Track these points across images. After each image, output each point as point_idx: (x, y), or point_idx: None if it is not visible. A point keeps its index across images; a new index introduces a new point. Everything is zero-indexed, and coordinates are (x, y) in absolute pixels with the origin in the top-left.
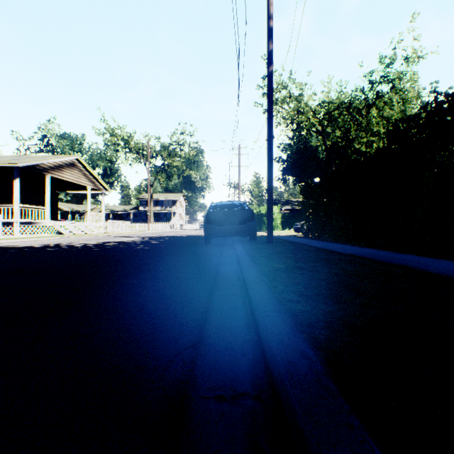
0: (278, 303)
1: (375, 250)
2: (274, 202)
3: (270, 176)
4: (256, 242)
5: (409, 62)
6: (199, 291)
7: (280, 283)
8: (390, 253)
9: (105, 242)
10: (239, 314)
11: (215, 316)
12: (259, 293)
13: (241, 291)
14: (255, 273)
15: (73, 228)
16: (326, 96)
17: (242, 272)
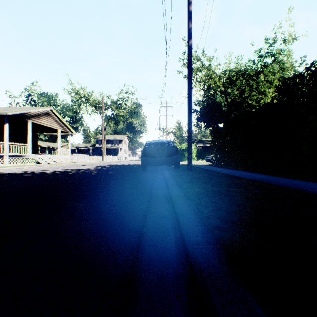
0: (207, 231)
1: (270, 176)
2: None
3: (190, 121)
4: (179, 169)
5: (286, 42)
6: (135, 213)
7: (204, 207)
8: (283, 179)
9: (68, 170)
10: (170, 239)
11: (148, 242)
12: (188, 219)
13: (171, 213)
14: (182, 197)
15: (48, 159)
16: (228, 66)
17: (171, 196)
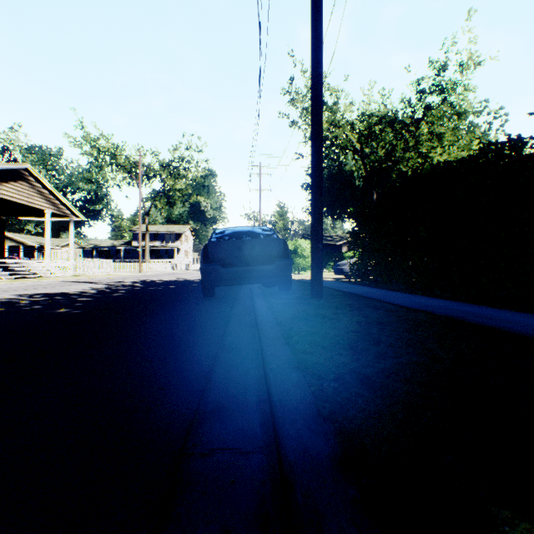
0: None
1: None
2: (302, 237)
3: (318, 179)
4: (292, 295)
5: (465, 67)
6: None
7: None
8: None
9: (24, 296)
10: None
11: None
12: None
13: None
14: None
15: (18, 269)
16: (366, 108)
17: None
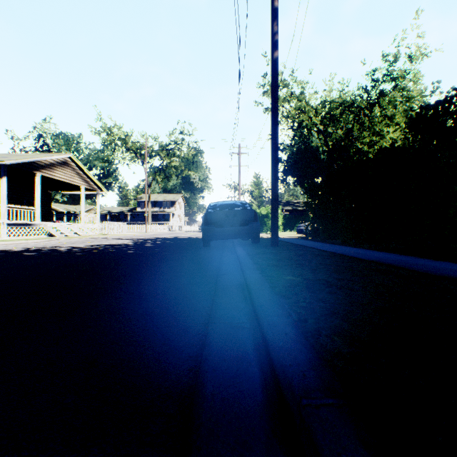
0: (321, 362)
1: (397, 255)
2: None
3: (275, 173)
4: (259, 245)
5: (413, 59)
6: (190, 320)
7: (308, 311)
8: (419, 259)
9: (94, 246)
10: (252, 375)
11: (211, 382)
12: (282, 335)
13: (250, 320)
14: (268, 292)
15: (65, 229)
16: (328, 95)
17: (249, 288)
